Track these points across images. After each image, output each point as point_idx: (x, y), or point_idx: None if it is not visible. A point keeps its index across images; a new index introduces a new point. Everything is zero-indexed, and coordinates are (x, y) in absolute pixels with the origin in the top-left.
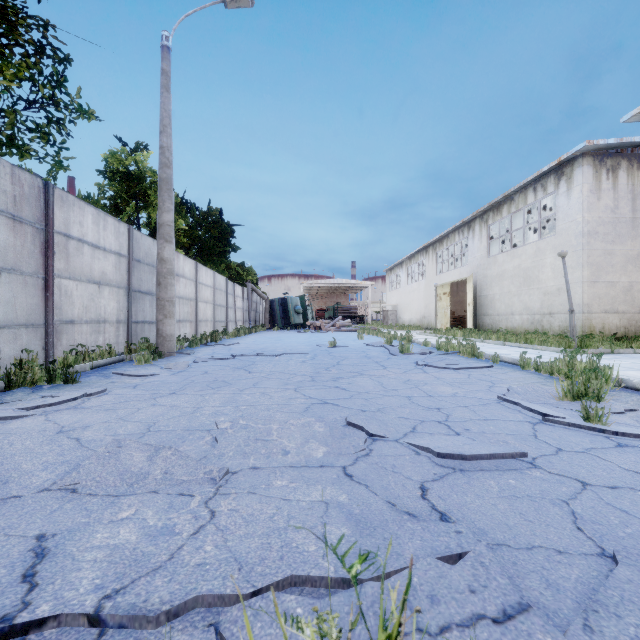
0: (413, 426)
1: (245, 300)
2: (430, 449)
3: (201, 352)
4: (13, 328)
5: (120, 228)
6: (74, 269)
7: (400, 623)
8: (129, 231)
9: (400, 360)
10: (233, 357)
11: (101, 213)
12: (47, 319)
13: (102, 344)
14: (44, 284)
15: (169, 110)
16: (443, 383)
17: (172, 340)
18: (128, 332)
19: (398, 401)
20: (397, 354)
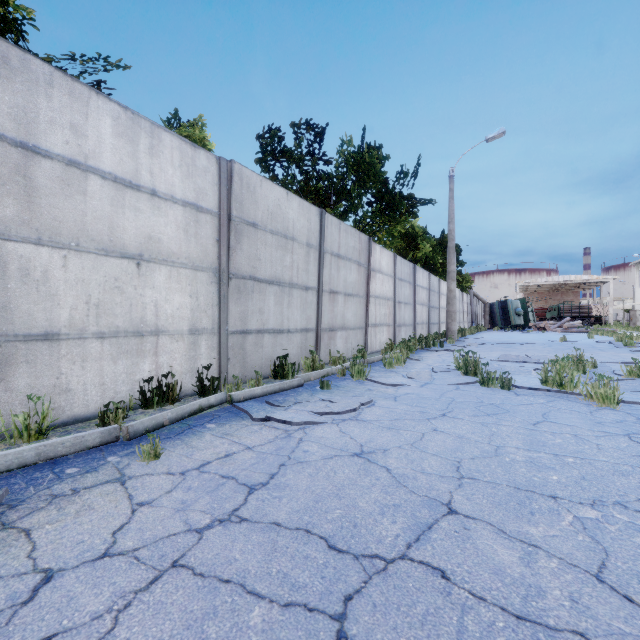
0: (604, 361)
1: (468, 305)
2: (606, 362)
3: (468, 341)
4: (409, 326)
5: (427, 275)
6: (418, 300)
7: (582, 356)
8: (429, 275)
9: (620, 349)
10: (495, 343)
11: (423, 270)
12: (414, 322)
13: (423, 334)
14: (413, 308)
15: (453, 209)
16: (638, 356)
17: (455, 333)
18: (428, 329)
19: (602, 358)
20: (620, 347)
